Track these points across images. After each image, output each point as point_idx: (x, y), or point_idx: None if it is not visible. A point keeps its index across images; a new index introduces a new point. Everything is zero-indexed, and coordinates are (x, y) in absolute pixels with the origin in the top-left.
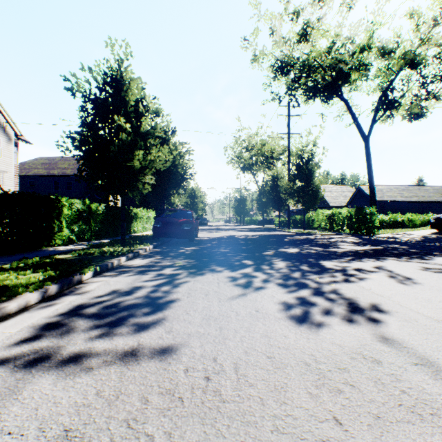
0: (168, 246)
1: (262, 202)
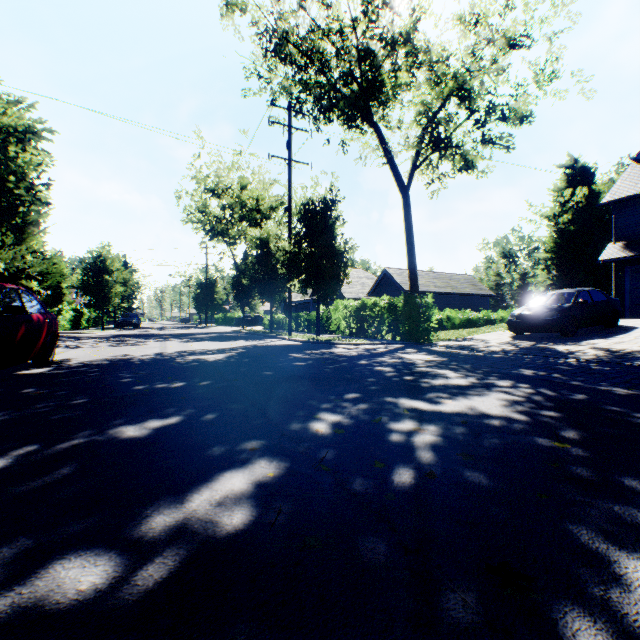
0: None
1: (243, 287)
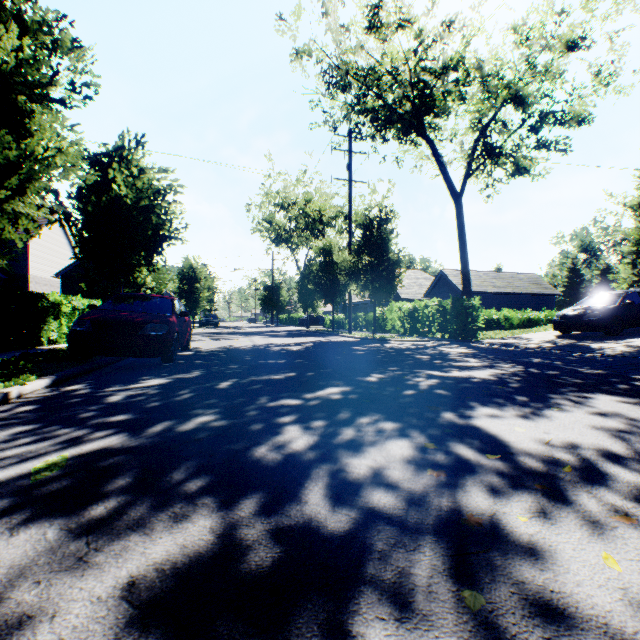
0: (100, 377)
1: (307, 291)
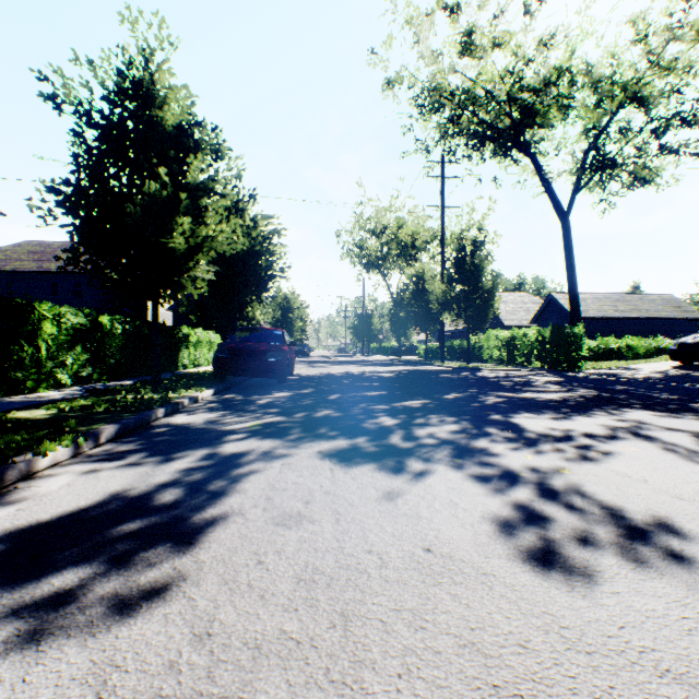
0: (240, 391)
1: (399, 319)
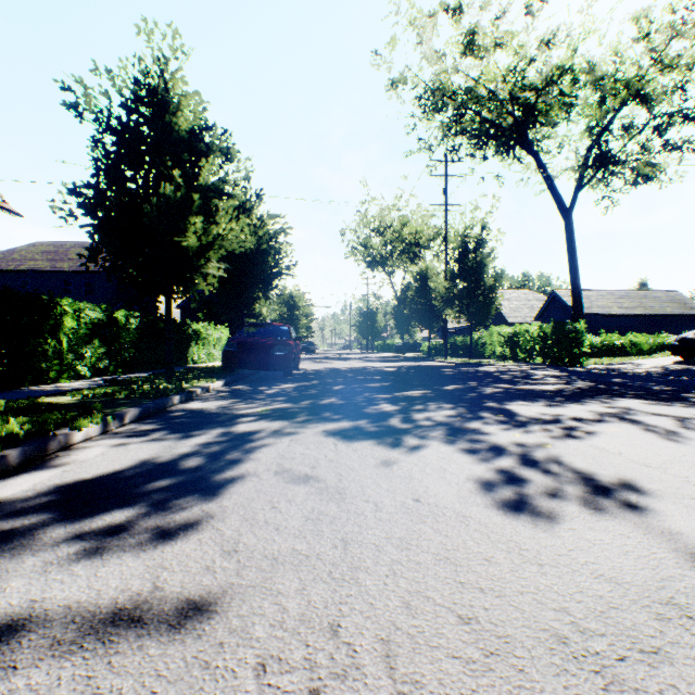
0: (249, 383)
1: (403, 316)
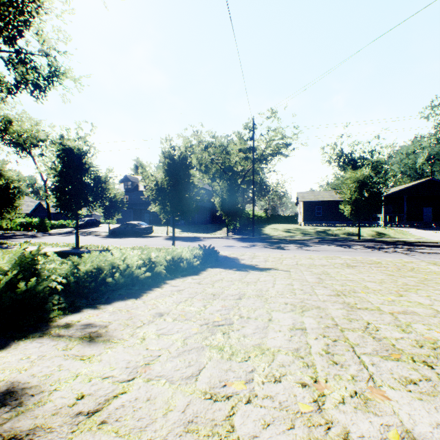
0: None
1: None
